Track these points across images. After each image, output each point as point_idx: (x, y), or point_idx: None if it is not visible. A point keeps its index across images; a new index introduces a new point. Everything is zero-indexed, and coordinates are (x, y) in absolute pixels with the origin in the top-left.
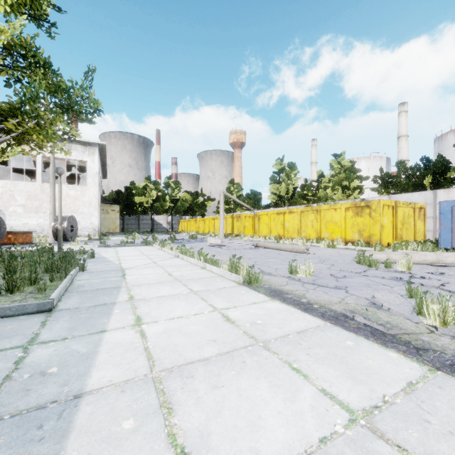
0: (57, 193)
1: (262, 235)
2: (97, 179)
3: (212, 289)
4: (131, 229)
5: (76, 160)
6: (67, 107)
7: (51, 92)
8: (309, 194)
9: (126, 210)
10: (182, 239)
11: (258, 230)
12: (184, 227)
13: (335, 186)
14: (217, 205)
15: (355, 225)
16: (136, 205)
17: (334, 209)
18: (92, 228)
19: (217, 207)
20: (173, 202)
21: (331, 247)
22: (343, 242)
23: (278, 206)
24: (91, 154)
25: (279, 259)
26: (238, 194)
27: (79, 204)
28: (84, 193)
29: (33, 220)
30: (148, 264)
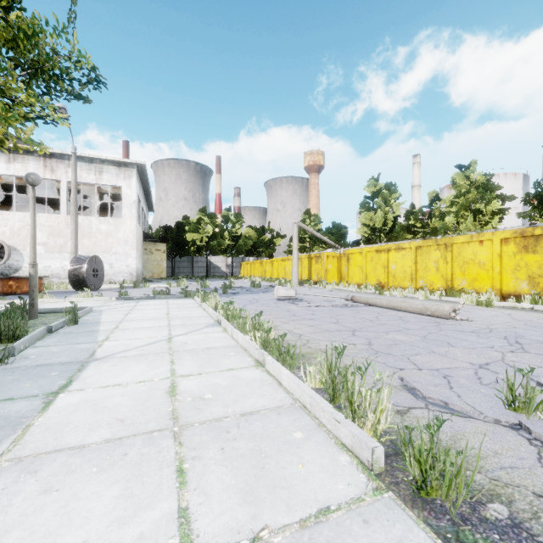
0: (86, 227)
1: (353, 283)
2: (134, 209)
3: (273, 536)
4: (183, 273)
5: (109, 185)
6: (35, 67)
7: (9, 43)
8: (417, 225)
9: (176, 250)
10: (240, 288)
11: (347, 275)
12: (247, 270)
13: (460, 211)
14: (289, 243)
15: (522, 268)
16: (187, 244)
17: (478, 241)
18: (128, 272)
19: (288, 246)
20: (233, 240)
21: (483, 305)
22: (497, 295)
23: (371, 242)
24: (127, 178)
25: (414, 335)
26: (316, 228)
27: (113, 241)
28: (119, 227)
29: (56, 262)
30: (154, 343)
